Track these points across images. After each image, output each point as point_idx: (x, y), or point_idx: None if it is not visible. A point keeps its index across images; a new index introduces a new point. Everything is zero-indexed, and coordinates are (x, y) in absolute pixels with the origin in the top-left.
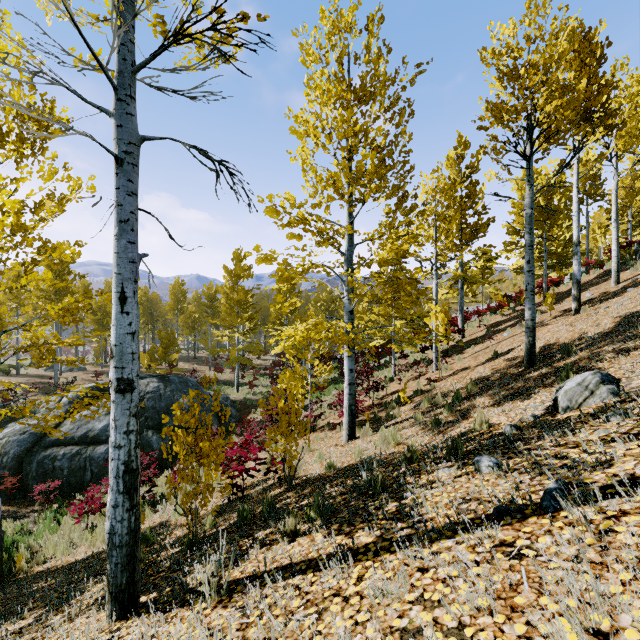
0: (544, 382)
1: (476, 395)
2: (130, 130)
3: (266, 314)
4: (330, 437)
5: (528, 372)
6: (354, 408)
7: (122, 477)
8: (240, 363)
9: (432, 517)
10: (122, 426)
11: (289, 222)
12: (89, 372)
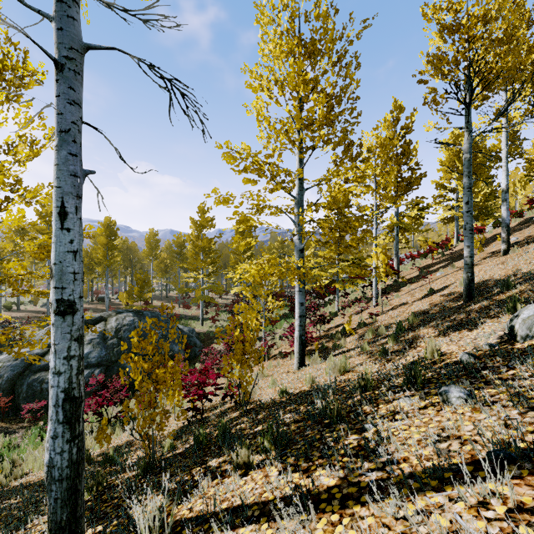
0: (488, 313)
1: (419, 326)
2: (72, 34)
3: (227, 260)
4: (282, 365)
5: (468, 305)
6: (304, 338)
7: (62, 406)
8: (204, 301)
9: (405, 457)
10: (62, 351)
11: (245, 168)
12: None
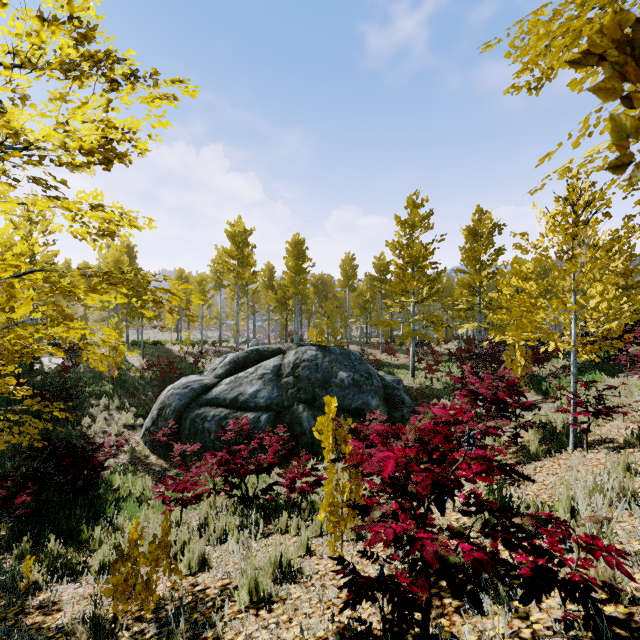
0: None
1: None
2: None
3: (447, 296)
4: None
5: None
6: None
7: None
8: (416, 346)
9: None
10: None
11: None
12: None
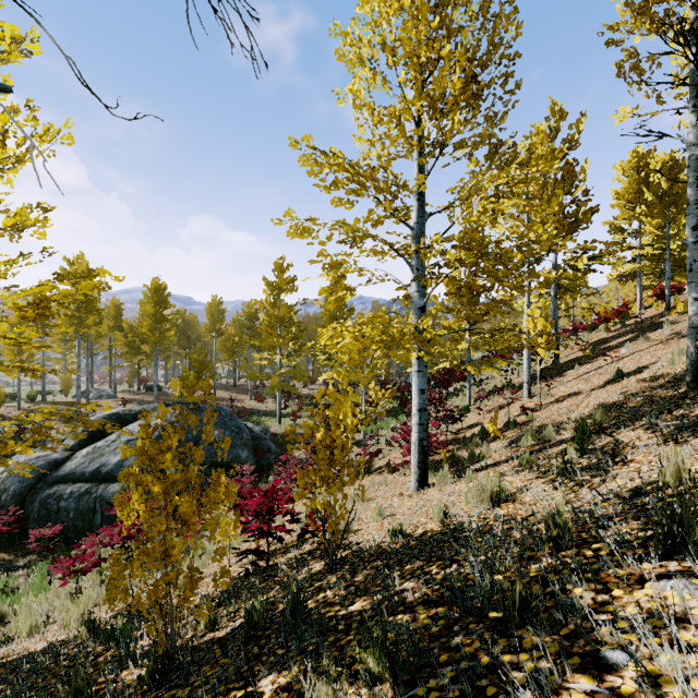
0: None
1: (616, 427)
2: None
3: (314, 338)
4: (391, 482)
5: None
6: (426, 444)
7: None
8: (284, 392)
9: None
10: None
11: (335, 181)
12: (119, 400)
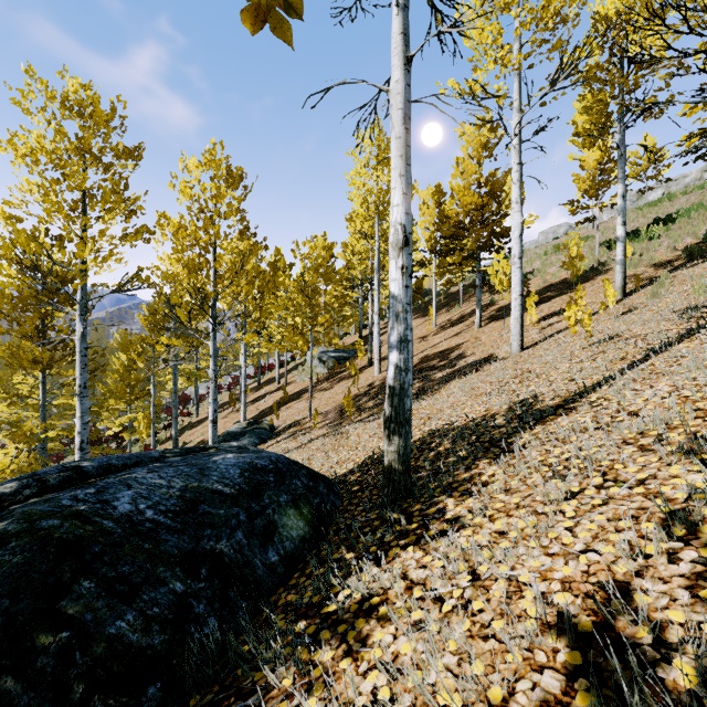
0: None
1: None
2: None
3: None
4: None
5: None
6: None
7: None
8: None
9: None
10: None
11: None
12: None
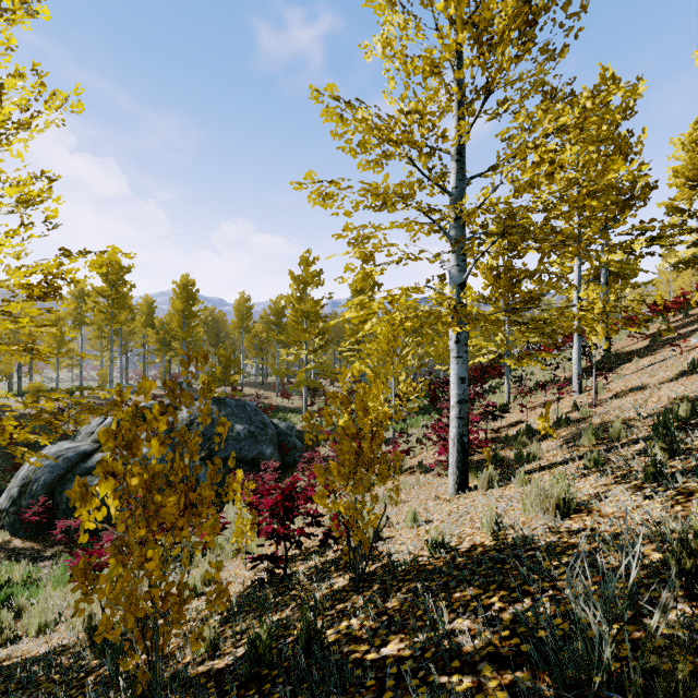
0: None
1: None
2: None
3: (341, 336)
4: (424, 484)
5: None
6: (467, 440)
7: None
8: (310, 389)
9: None
10: None
11: (362, 141)
12: (151, 395)
